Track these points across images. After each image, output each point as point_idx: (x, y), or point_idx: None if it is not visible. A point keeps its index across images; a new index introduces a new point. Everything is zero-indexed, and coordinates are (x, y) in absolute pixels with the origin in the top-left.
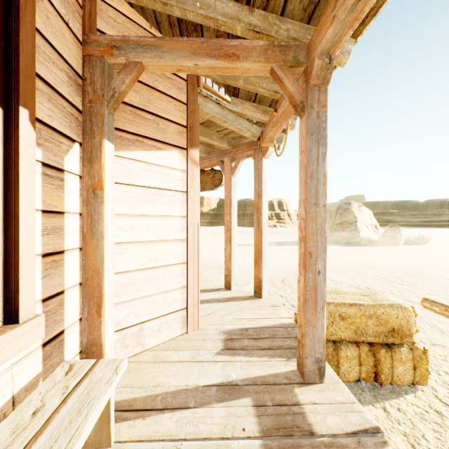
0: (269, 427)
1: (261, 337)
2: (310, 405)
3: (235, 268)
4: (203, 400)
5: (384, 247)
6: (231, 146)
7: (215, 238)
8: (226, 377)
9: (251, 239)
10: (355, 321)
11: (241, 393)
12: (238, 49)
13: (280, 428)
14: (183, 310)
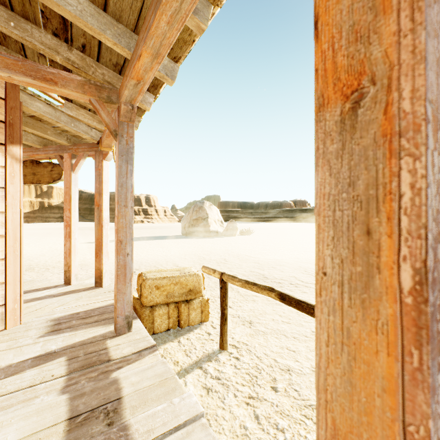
0: (76, 368)
1: (90, 316)
2: (115, 347)
3: (76, 263)
4: (16, 371)
5: (226, 237)
6: (72, 144)
7: None
8: (46, 350)
9: (113, 235)
10: (166, 289)
11: (58, 356)
12: (57, 77)
13: (85, 365)
14: (0, 307)
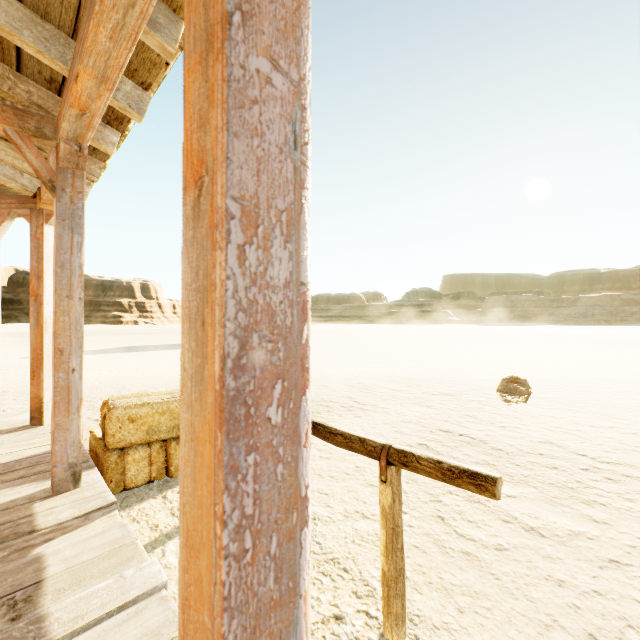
0: None
1: (13, 470)
2: (47, 511)
3: None
4: None
5: None
6: None
7: None
8: None
9: None
10: (147, 421)
11: None
12: None
13: None
14: None
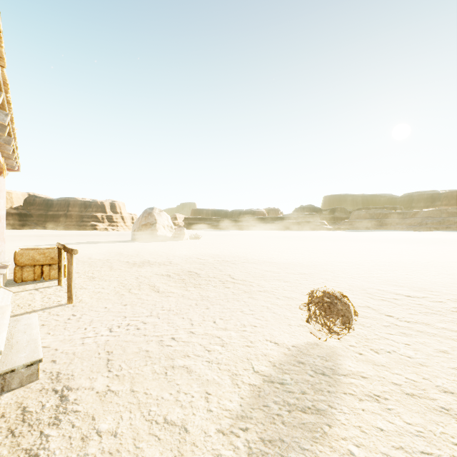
0: None
1: None
2: None
3: None
4: None
5: (171, 241)
6: None
7: (9, 241)
8: None
9: (59, 241)
10: (34, 256)
11: None
12: None
13: None
14: None
